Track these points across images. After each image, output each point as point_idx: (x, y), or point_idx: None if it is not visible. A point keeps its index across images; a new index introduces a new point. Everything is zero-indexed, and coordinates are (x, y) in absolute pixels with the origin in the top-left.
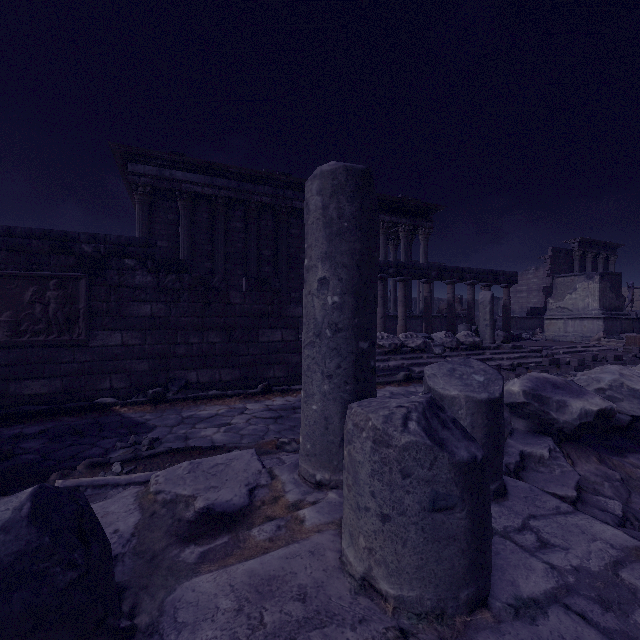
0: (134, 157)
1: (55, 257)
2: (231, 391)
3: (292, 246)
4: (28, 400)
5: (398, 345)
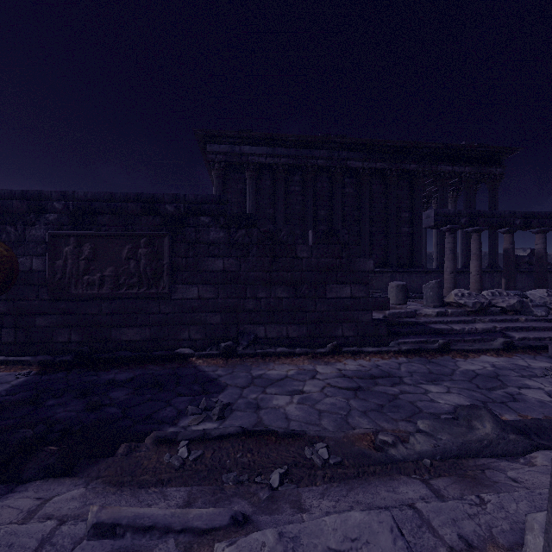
0: (212, 139)
1: (145, 218)
2: (298, 349)
3: (346, 205)
4: (125, 345)
5: (484, 304)
